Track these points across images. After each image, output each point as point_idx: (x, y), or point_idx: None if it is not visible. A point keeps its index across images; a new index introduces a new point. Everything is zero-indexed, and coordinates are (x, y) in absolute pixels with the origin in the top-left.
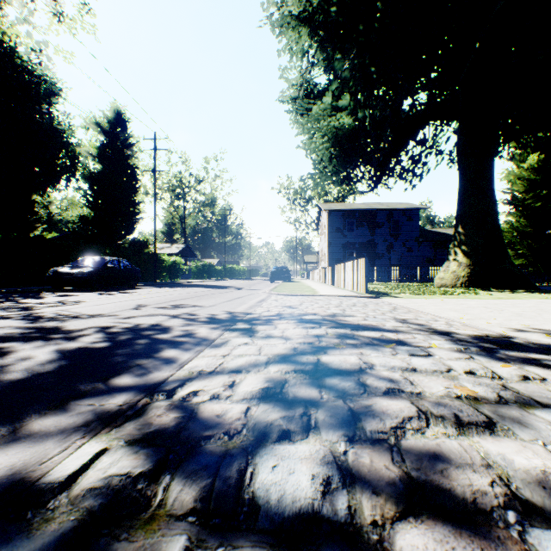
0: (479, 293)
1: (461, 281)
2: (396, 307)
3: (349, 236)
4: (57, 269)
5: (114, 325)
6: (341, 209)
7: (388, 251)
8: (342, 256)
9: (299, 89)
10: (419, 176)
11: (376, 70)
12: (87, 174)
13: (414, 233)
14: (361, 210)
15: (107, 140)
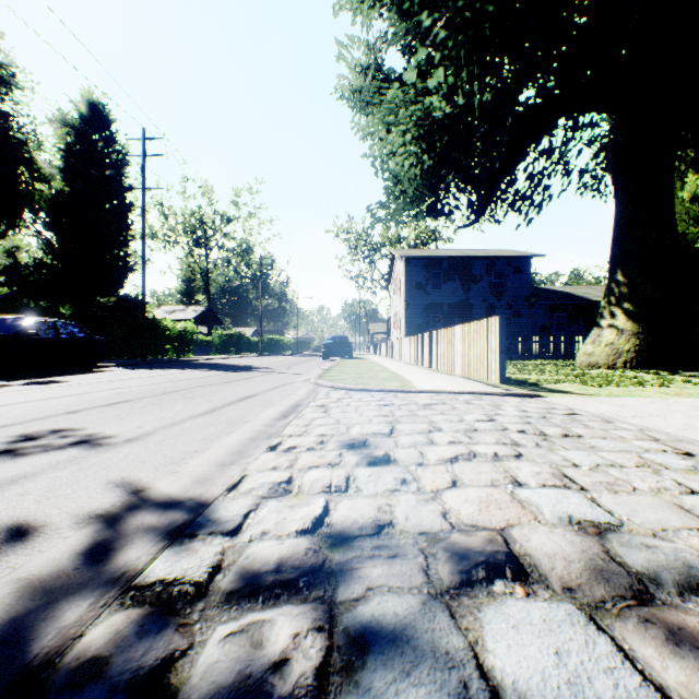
0: (698, 381)
1: (623, 358)
2: (666, 441)
3: (434, 294)
4: None
5: None
6: (423, 256)
7: (488, 316)
8: (424, 323)
9: (365, 73)
10: (538, 207)
11: (496, 9)
12: (44, 195)
13: (523, 291)
14: (451, 258)
15: (76, 146)
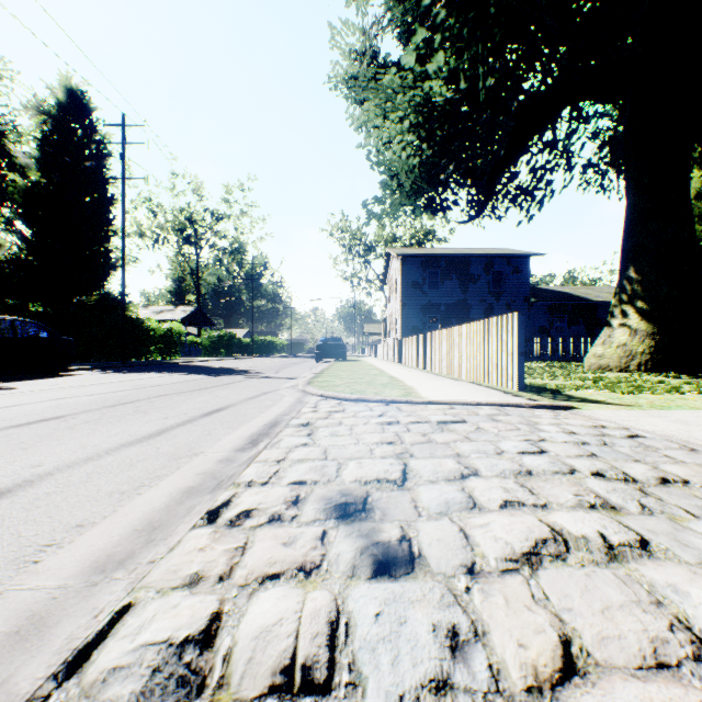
0: None
1: (638, 360)
2: None
3: (431, 294)
4: None
5: None
6: (420, 254)
7: (487, 317)
8: (421, 324)
9: (360, 60)
10: (539, 203)
11: None
12: (17, 186)
13: (523, 291)
14: (448, 256)
15: (53, 134)
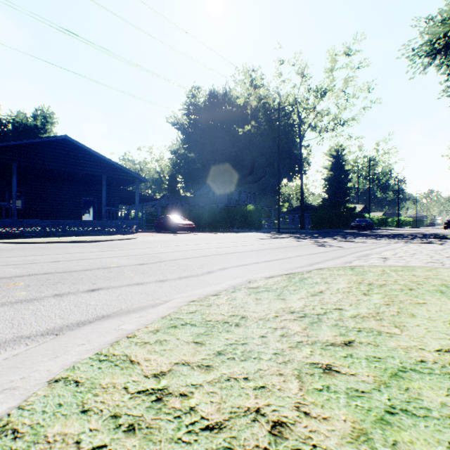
0: None
1: None
2: None
3: None
4: (354, 223)
5: (418, 233)
6: None
7: None
8: None
9: None
10: None
11: None
12: (326, 179)
13: None
14: None
15: (335, 161)
